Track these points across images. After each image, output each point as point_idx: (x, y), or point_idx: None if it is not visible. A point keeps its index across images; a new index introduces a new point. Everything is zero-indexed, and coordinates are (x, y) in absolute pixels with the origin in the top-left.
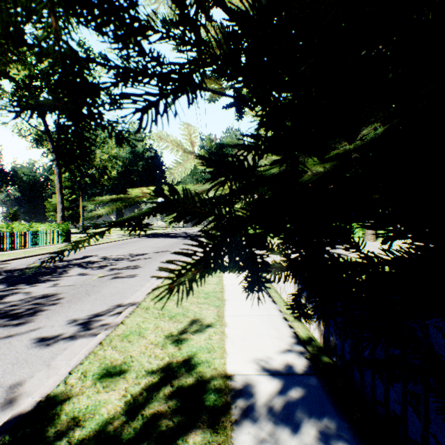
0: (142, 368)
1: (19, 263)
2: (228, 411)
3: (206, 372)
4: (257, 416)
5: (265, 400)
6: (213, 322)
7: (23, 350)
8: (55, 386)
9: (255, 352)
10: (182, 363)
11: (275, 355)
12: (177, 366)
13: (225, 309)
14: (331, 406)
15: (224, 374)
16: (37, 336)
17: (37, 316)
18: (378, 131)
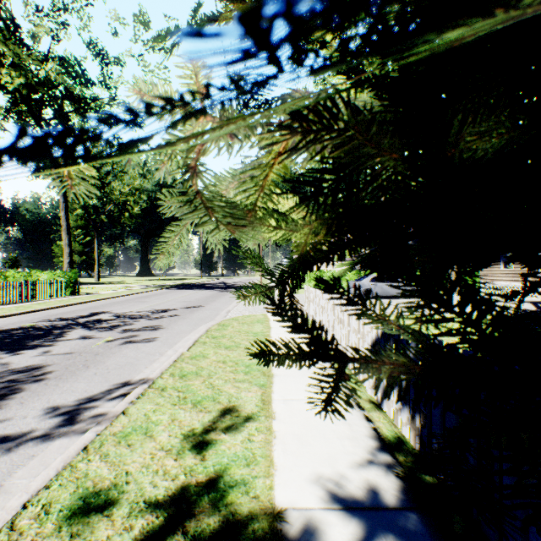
0: (141, 496)
1: (6, 323)
2: None
3: (242, 504)
4: None
5: None
6: (255, 412)
7: None
8: None
9: (318, 464)
10: (205, 486)
11: (349, 471)
12: (197, 493)
13: (273, 391)
14: None
15: (271, 508)
16: None
17: (8, 400)
18: None
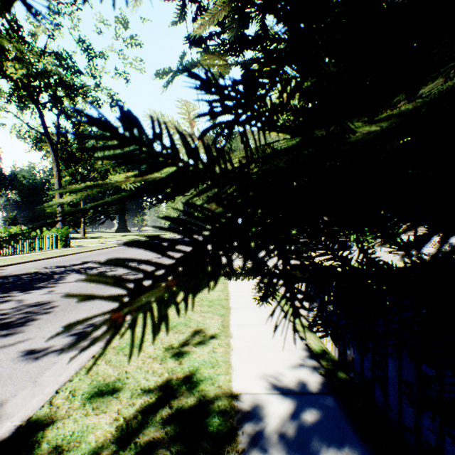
0: (138, 385)
1: (14, 269)
2: (234, 438)
3: (210, 390)
4: (268, 444)
5: (276, 424)
6: (217, 333)
7: (9, 365)
8: (39, 408)
9: (264, 367)
10: (183, 380)
11: (286, 371)
12: (177, 384)
13: (230, 319)
14: (352, 432)
15: (230, 393)
16: (26, 349)
17: (28, 325)
18: (449, 80)
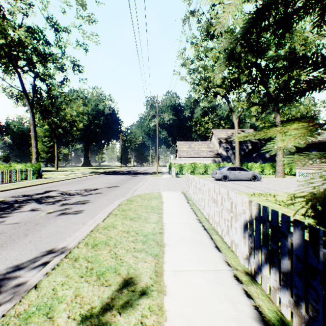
0: None
1: None
2: None
3: None
4: None
5: None
6: (148, 286)
7: None
8: None
9: None
10: None
11: None
12: None
13: (164, 261)
14: None
15: None
16: None
17: None
18: None
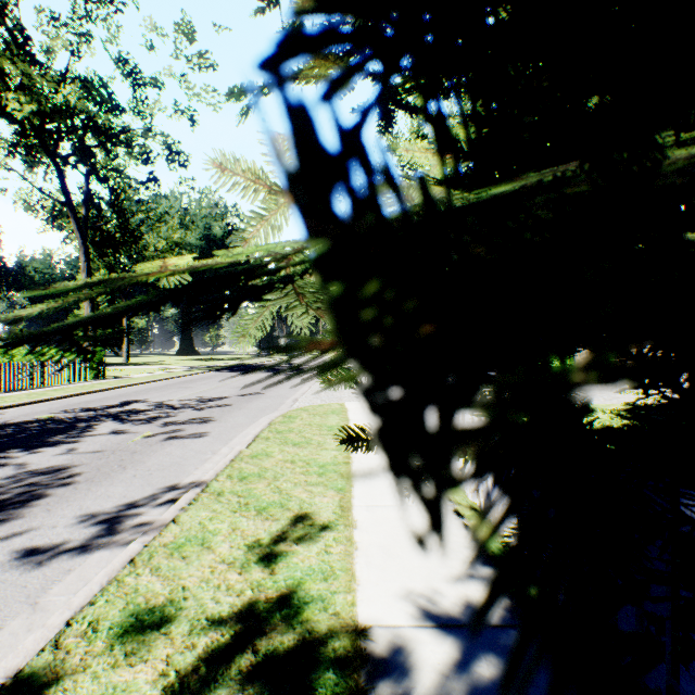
0: (203, 612)
1: (17, 414)
2: None
3: (320, 621)
4: None
5: (431, 683)
6: (332, 520)
7: None
8: (36, 653)
9: (408, 579)
10: (276, 602)
11: (445, 586)
12: (267, 609)
13: (353, 495)
14: None
15: (353, 626)
16: (24, 546)
17: (31, 506)
18: None
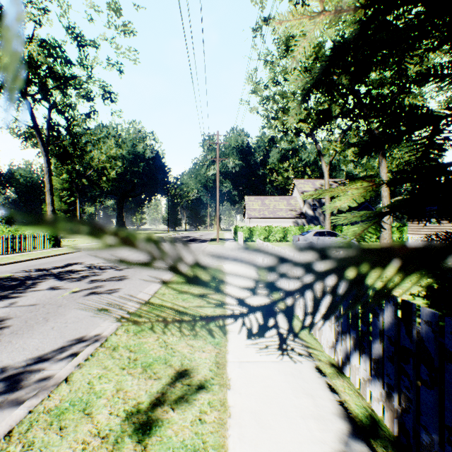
0: None
1: None
2: None
3: None
4: None
5: None
6: (208, 379)
7: None
8: None
9: None
10: None
11: None
12: None
13: (228, 350)
14: None
15: None
16: None
17: None
18: None
